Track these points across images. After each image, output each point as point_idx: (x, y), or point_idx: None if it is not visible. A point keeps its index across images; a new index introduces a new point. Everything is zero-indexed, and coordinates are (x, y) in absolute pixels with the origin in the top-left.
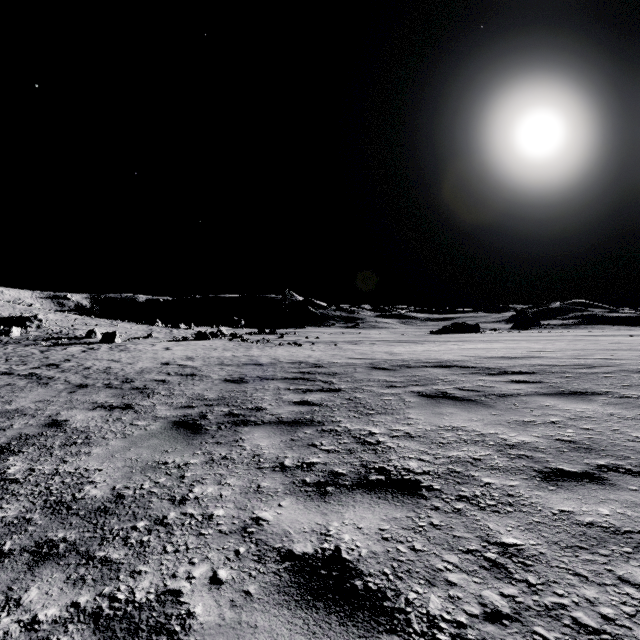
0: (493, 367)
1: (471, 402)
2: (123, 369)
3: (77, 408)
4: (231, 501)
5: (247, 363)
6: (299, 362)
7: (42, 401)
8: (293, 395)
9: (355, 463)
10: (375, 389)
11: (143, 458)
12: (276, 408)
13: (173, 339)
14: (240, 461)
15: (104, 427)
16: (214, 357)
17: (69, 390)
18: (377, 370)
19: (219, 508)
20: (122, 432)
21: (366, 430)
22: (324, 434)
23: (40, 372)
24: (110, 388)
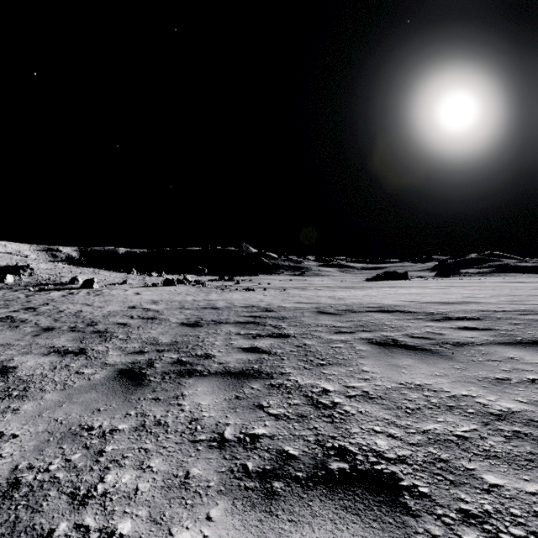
0: (435, 312)
1: (426, 352)
2: (92, 312)
3: (32, 353)
4: (146, 503)
5: (205, 307)
6: (251, 306)
7: (3, 345)
8: (243, 341)
9: (309, 438)
10: (324, 335)
11: (69, 419)
12: (225, 355)
13: (144, 285)
14: (174, 429)
15: (48, 376)
16: (176, 301)
17: (34, 333)
18: (324, 314)
19: (127, 517)
20: (63, 382)
21: (318, 386)
22: (272, 390)
23: (16, 315)
24: (73, 331)
